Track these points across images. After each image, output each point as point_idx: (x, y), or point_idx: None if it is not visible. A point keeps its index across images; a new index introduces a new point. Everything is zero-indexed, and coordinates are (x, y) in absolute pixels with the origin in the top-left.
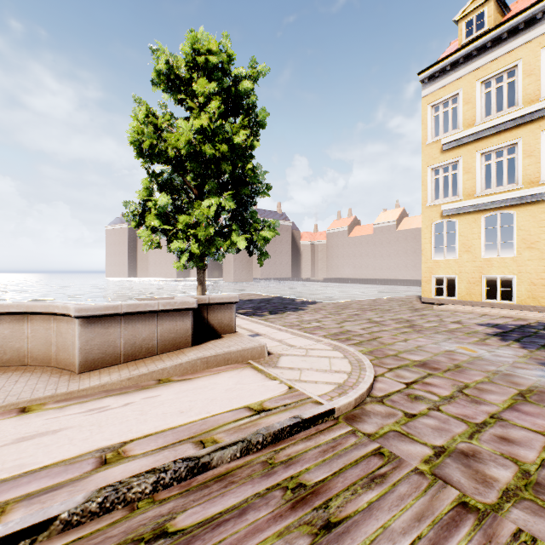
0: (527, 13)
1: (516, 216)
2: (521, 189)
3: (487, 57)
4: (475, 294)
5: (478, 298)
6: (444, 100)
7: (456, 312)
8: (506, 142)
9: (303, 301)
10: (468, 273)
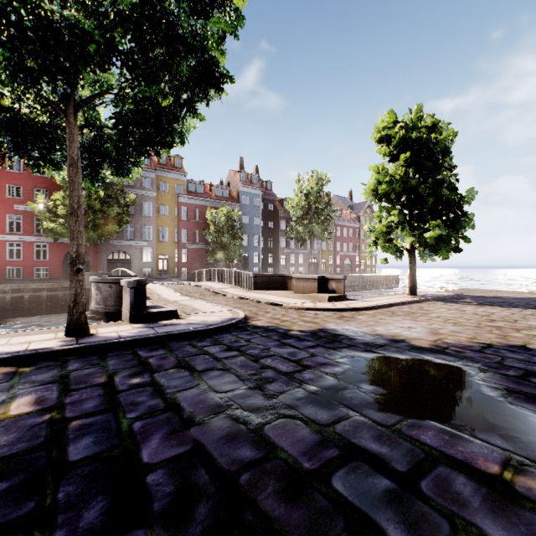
0: None
1: None
2: None
3: None
4: None
5: None
6: None
7: None
8: None
9: None
10: None
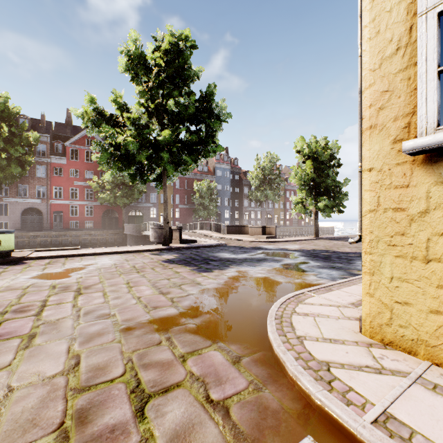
0: None
1: None
2: None
3: None
4: None
5: None
6: None
7: None
8: None
9: None
10: None
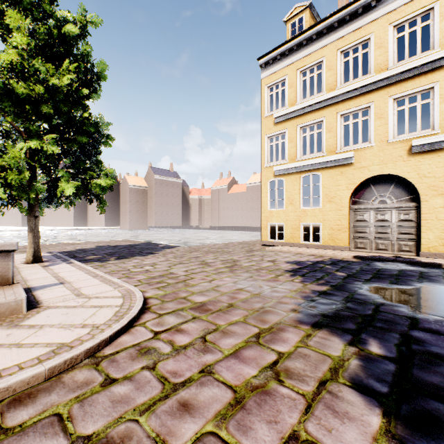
0: (328, 21)
1: (322, 177)
2: (325, 156)
3: (304, 52)
4: (296, 237)
5: (298, 240)
6: (277, 83)
7: (280, 252)
8: (316, 120)
9: (165, 245)
10: (292, 221)
